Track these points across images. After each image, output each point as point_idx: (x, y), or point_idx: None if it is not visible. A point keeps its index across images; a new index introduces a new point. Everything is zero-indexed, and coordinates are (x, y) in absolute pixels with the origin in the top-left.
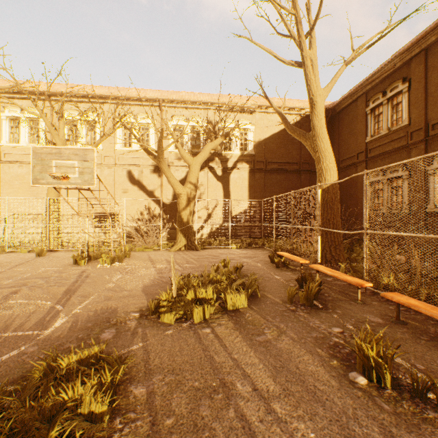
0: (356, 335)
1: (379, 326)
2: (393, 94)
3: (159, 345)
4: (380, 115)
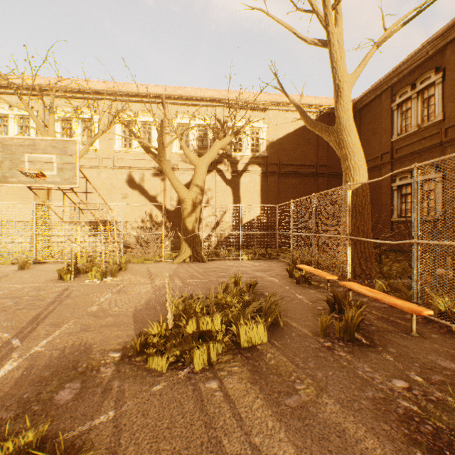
0: (431, 393)
1: None
2: (424, 86)
3: (138, 416)
4: (408, 111)
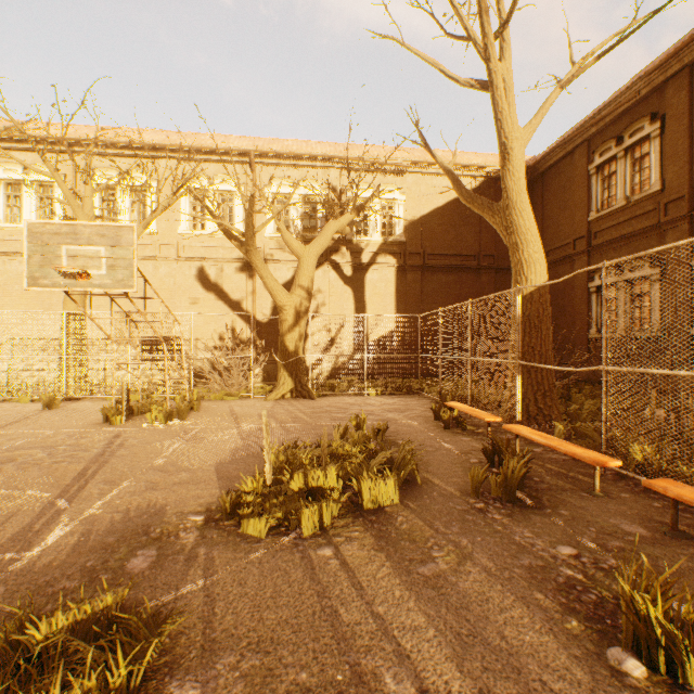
0: (604, 561)
1: (643, 543)
2: (635, 140)
3: (234, 585)
4: (613, 176)
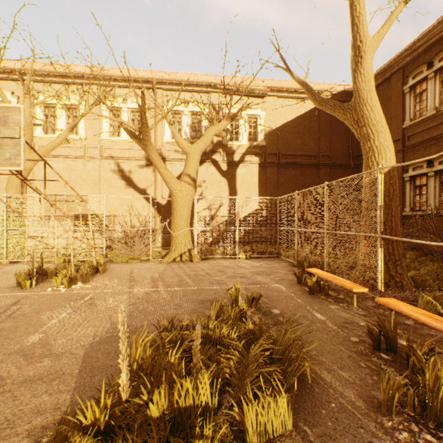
0: None
1: None
2: None
3: None
4: (423, 93)
